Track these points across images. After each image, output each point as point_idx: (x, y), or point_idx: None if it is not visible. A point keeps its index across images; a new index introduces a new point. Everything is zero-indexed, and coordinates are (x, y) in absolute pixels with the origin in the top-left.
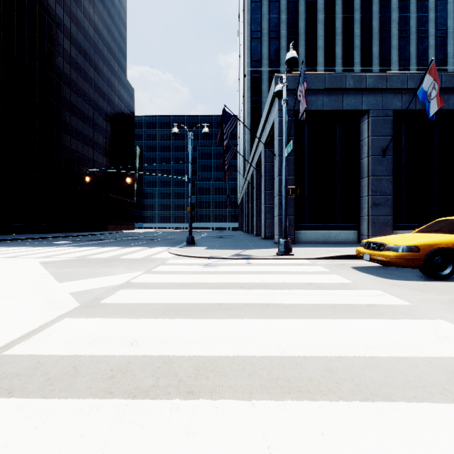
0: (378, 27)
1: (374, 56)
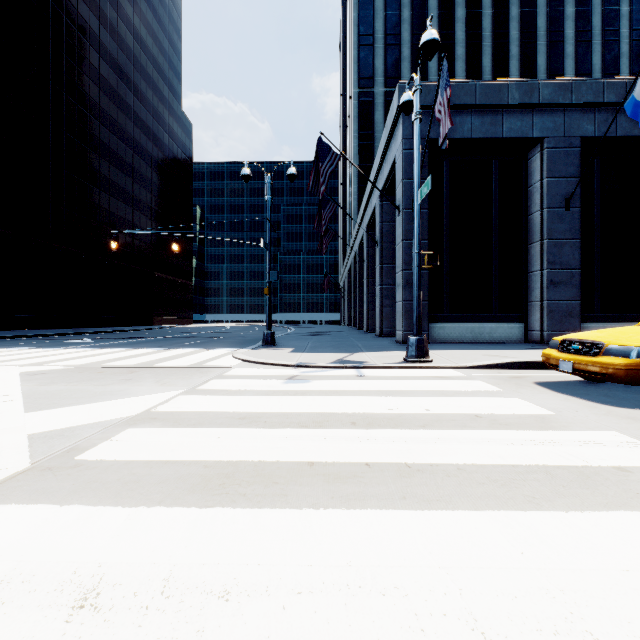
0: (545, 27)
1: (540, 69)
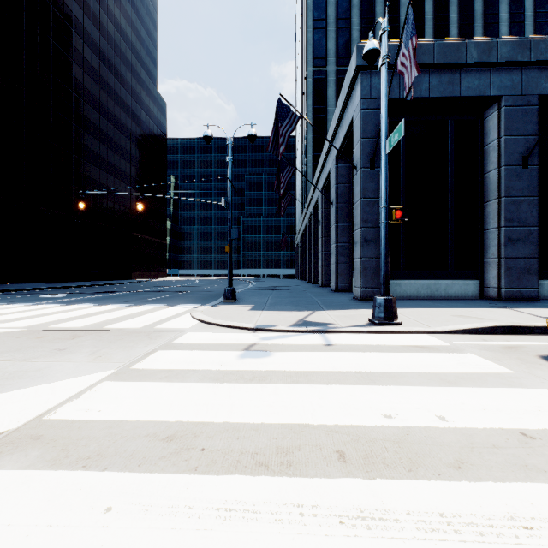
0: (481, 10)
1: None
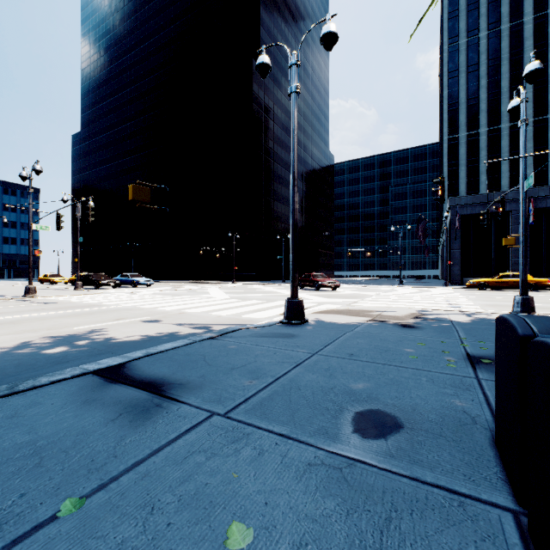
0: None
1: None
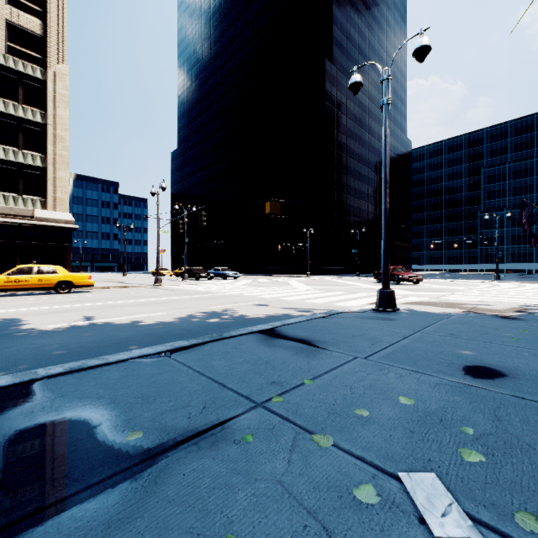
0: None
1: None
